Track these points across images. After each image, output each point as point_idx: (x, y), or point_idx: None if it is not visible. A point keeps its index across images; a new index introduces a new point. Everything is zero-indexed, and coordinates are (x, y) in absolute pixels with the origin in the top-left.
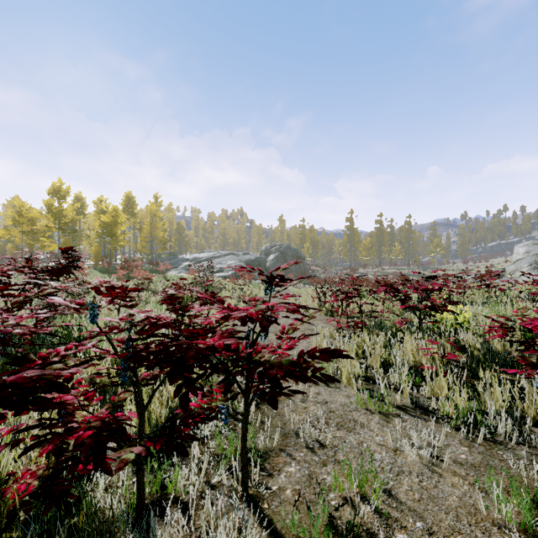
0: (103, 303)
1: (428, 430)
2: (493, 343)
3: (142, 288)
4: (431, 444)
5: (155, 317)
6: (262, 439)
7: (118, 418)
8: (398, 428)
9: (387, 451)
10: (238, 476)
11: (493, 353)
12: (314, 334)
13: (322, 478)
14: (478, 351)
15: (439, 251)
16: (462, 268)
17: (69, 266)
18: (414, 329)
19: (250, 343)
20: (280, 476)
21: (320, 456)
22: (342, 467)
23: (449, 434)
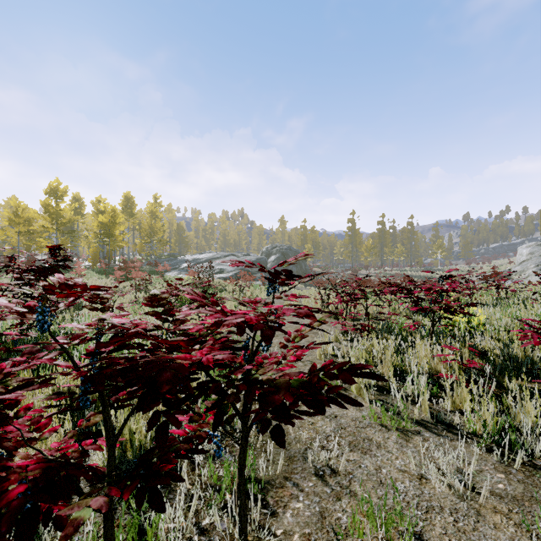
0: (62, 305)
1: (456, 453)
2: (513, 348)
3: (107, 286)
4: (461, 469)
5: (130, 323)
6: (264, 465)
7: (86, 448)
8: (420, 448)
9: (411, 480)
10: (234, 515)
11: (515, 359)
12: (327, 343)
13: (336, 518)
14: (497, 357)
15: (441, 252)
16: (465, 269)
17: (57, 265)
18: (425, 332)
19: (249, 355)
20: (285, 514)
21: (332, 486)
22: (360, 503)
23: (479, 456)
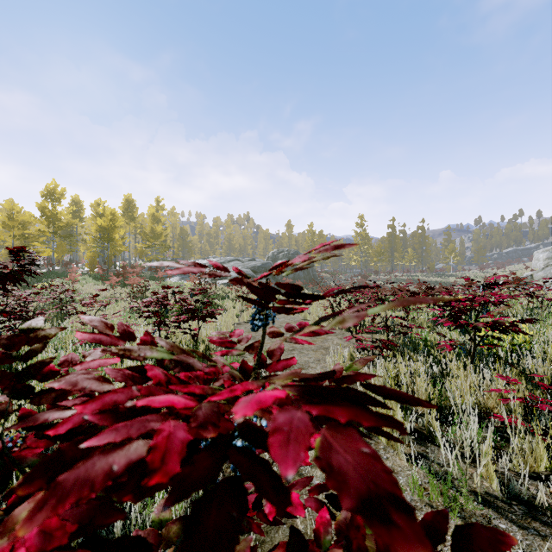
0: None
1: None
2: None
3: None
4: None
5: None
6: None
7: None
8: None
9: None
10: None
11: None
12: None
13: None
14: None
15: (454, 257)
16: (479, 275)
17: (21, 270)
18: (460, 352)
19: None
20: None
21: None
22: None
23: None
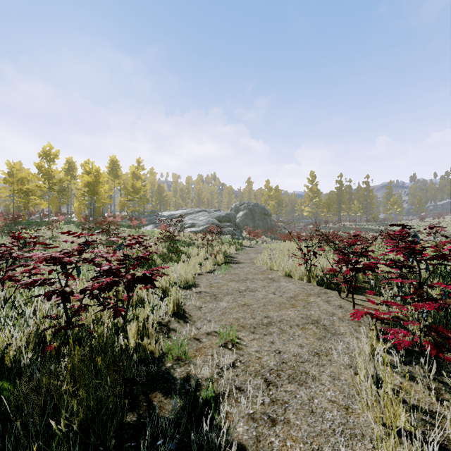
0: None
1: None
2: None
3: None
4: None
5: None
6: None
7: None
8: None
9: None
10: None
11: None
12: None
13: None
14: None
15: (396, 208)
16: (422, 224)
17: None
18: None
19: None
20: None
21: None
22: None
23: None
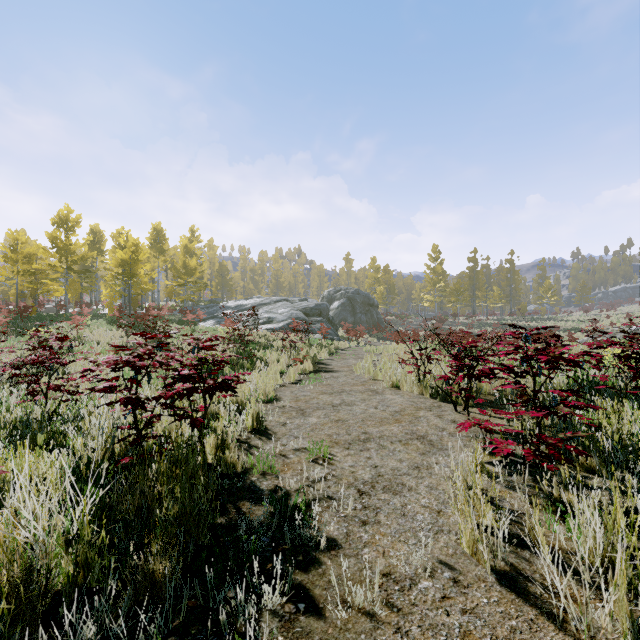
0: None
1: None
2: None
3: None
4: None
5: None
6: None
7: None
8: None
9: None
10: None
11: None
12: None
13: None
14: None
15: (551, 297)
16: (585, 318)
17: None
18: None
19: None
20: None
21: None
22: None
23: None
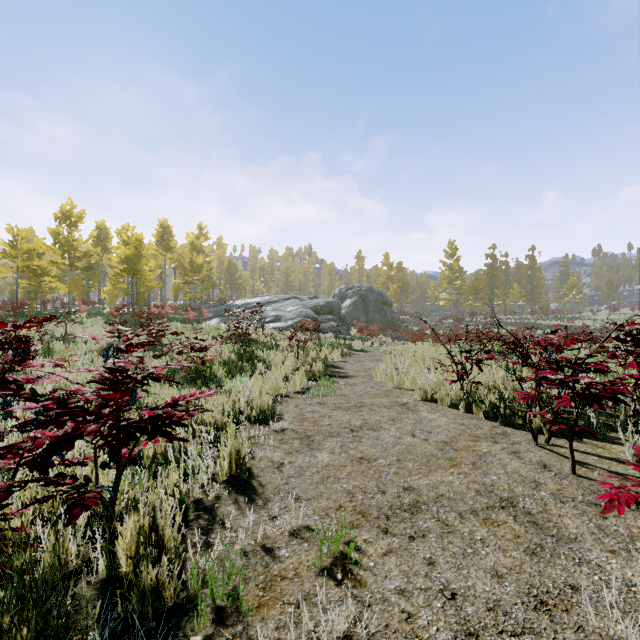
0: None
1: None
2: None
3: None
4: None
5: None
6: None
7: None
8: None
9: None
10: None
11: None
12: None
13: None
14: None
15: (576, 295)
16: (615, 317)
17: None
18: None
19: None
20: None
21: None
22: None
23: None
